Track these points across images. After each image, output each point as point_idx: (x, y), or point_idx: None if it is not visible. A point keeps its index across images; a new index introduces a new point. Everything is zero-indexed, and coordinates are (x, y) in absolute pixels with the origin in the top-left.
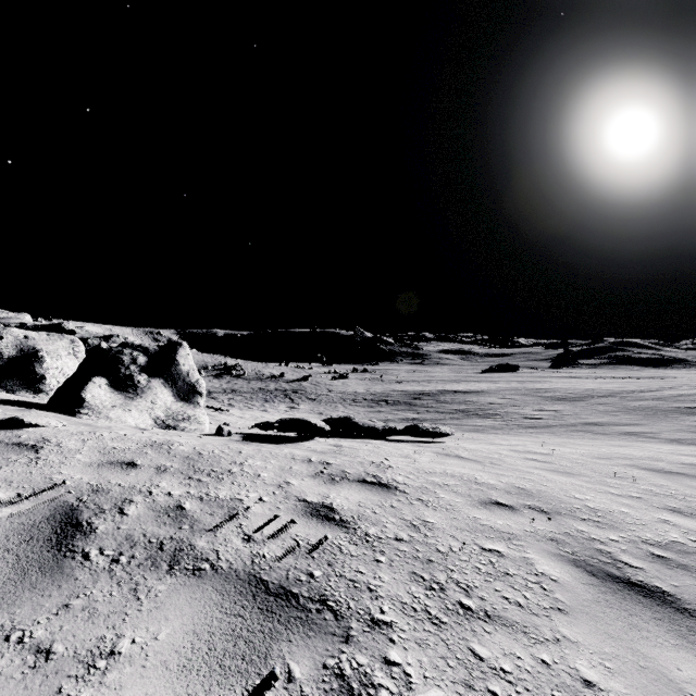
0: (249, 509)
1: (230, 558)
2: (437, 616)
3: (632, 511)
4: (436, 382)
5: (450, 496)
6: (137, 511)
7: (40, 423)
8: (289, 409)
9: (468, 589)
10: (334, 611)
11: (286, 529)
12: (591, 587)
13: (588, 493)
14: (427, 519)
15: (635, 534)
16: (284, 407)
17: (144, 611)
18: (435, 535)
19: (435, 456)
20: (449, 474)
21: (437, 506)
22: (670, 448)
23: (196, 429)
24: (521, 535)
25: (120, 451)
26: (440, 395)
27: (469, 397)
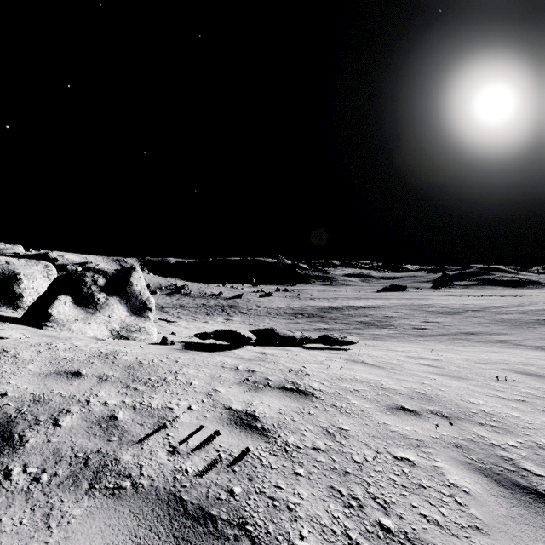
0: (178, 418)
1: (152, 474)
2: (358, 540)
3: (522, 415)
4: (342, 299)
5: (361, 402)
6: (71, 422)
7: (4, 336)
8: (225, 321)
9: (385, 506)
10: (252, 538)
11: (210, 439)
12: (502, 500)
13: (480, 397)
14: (342, 426)
15: (531, 439)
16: (221, 319)
17: (51, 544)
18: (350, 443)
19: (344, 362)
20: (358, 380)
21: (350, 412)
22: (537, 354)
23: (145, 338)
24: (428, 442)
25: (69, 361)
26: (346, 309)
27: (368, 311)
